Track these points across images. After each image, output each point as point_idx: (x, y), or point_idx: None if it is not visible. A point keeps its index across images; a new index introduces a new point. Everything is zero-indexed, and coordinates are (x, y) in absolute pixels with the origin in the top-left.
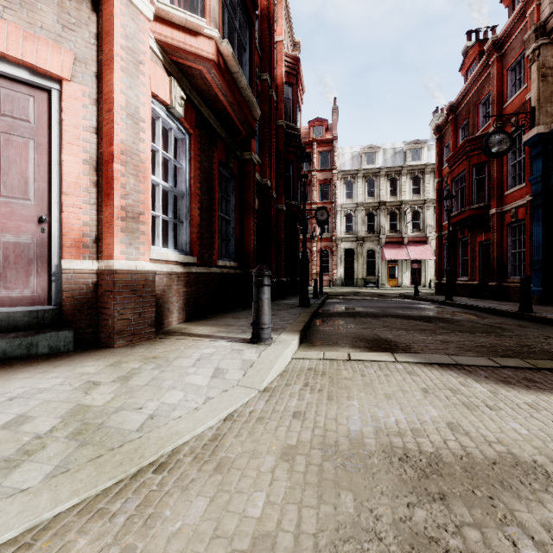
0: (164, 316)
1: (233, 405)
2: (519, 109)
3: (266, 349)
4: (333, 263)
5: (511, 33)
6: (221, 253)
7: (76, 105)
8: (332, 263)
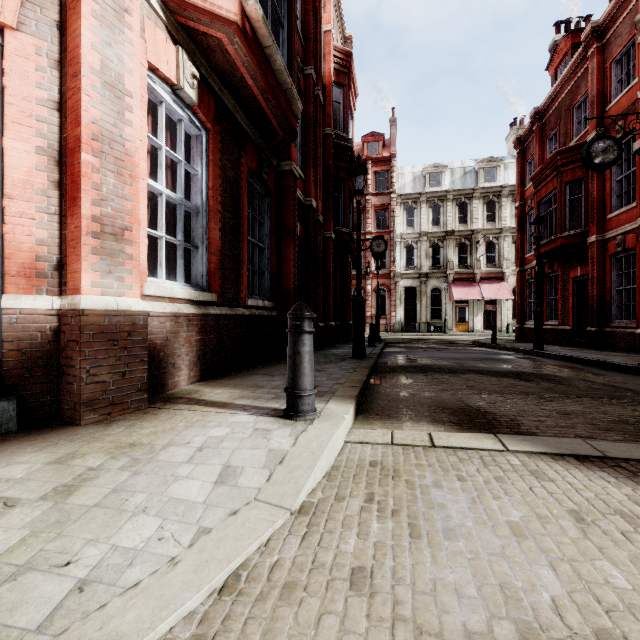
0: (167, 375)
1: (241, 553)
2: (628, 110)
3: (306, 430)
4: (391, 305)
5: (617, 16)
6: (253, 290)
7: (26, 67)
8: (389, 304)
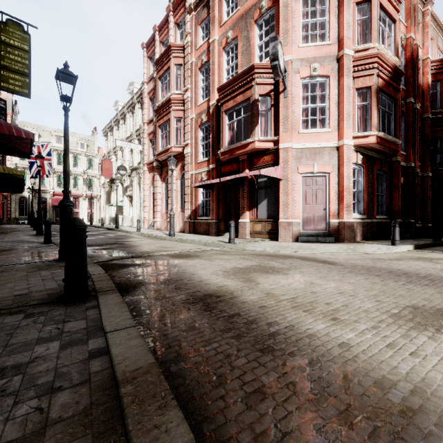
0: (355, 237)
1: (383, 252)
2: None
3: (396, 246)
4: None
5: None
6: (377, 211)
7: (332, 178)
8: None
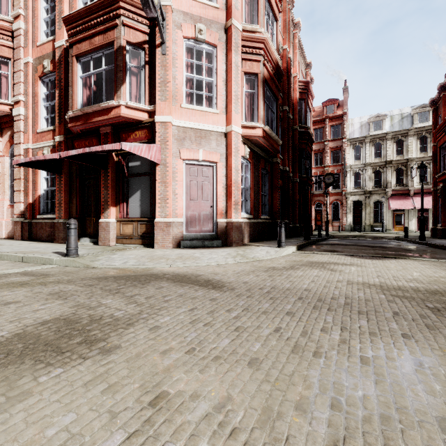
0: (243, 239)
1: (273, 256)
2: None
3: (282, 248)
4: (342, 213)
5: None
6: (261, 212)
7: (220, 169)
8: (342, 212)
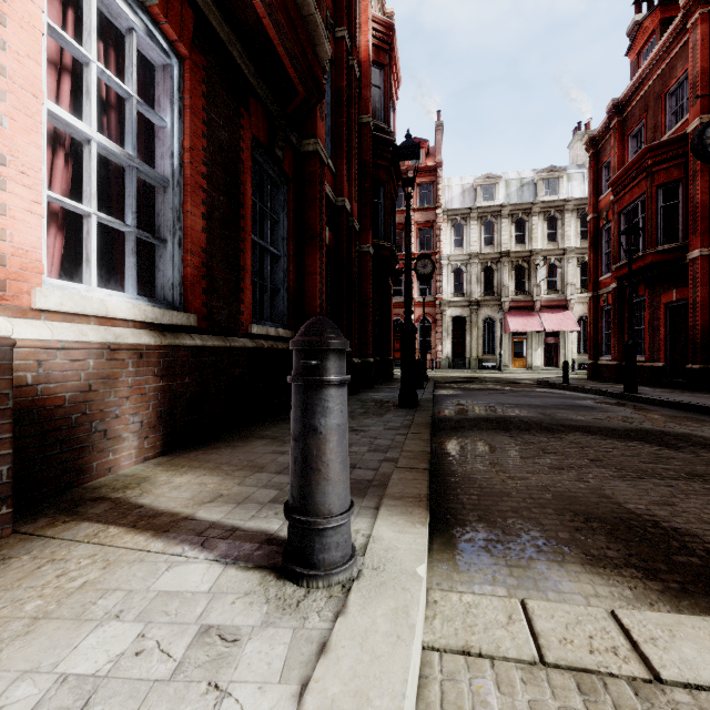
0: (90, 452)
1: None
2: None
3: (329, 647)
4: (436, 337)
5: None
6: (263, 314)
7: None
8: (435, 336)
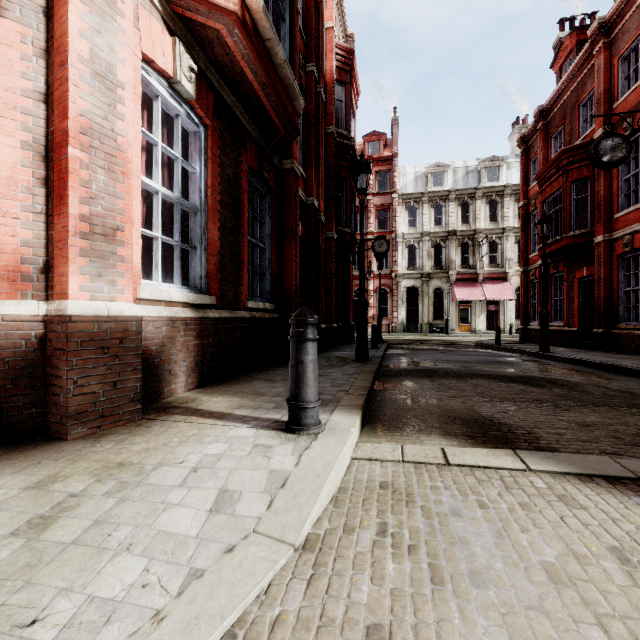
0: (163, 382)
1: (238, 605)
2: (636, 107)
3: (310, 447)
4: (392, 305)
5: (625, 11)
6: (253, 292)
7: (10, 56)
8: (391, 304)
